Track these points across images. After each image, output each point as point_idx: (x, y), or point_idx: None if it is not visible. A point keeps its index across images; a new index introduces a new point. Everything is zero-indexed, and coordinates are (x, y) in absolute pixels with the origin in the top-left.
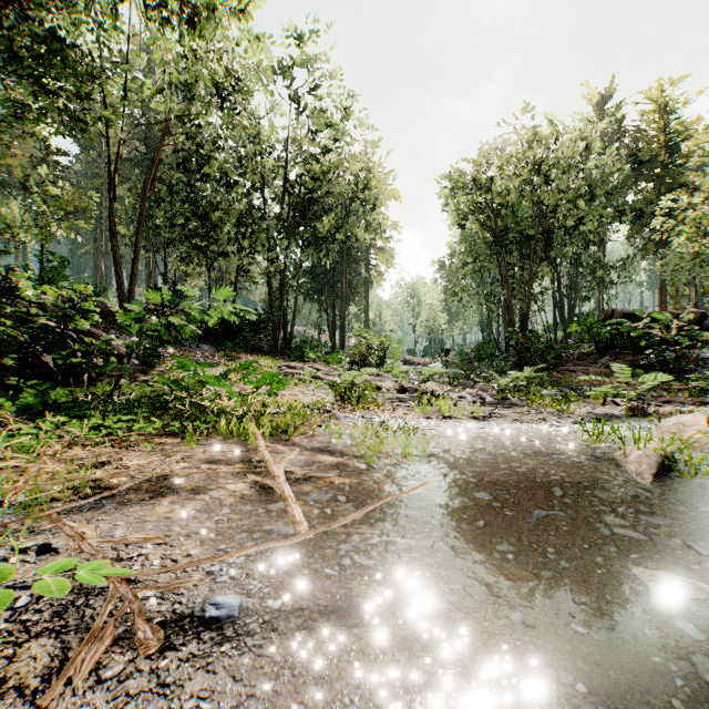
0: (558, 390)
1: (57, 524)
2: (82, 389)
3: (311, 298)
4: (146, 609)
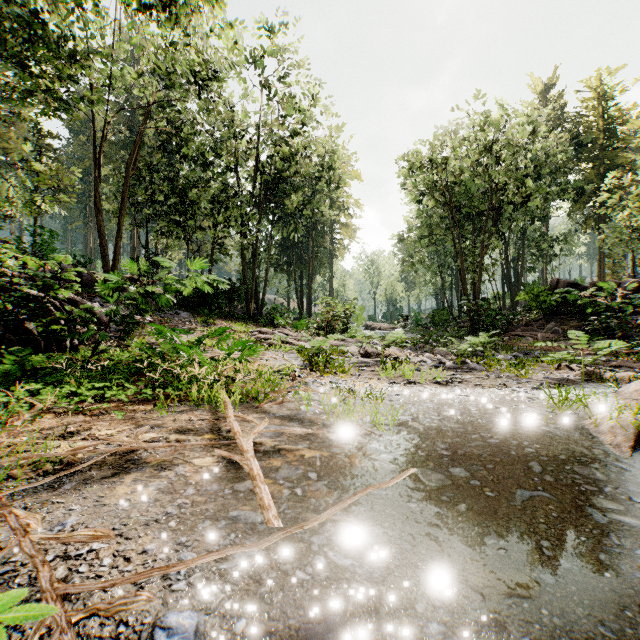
0: (512, 354)
1: (3, 511)
2: (64, 354)
3: (281, 269)
4: (85, 633)
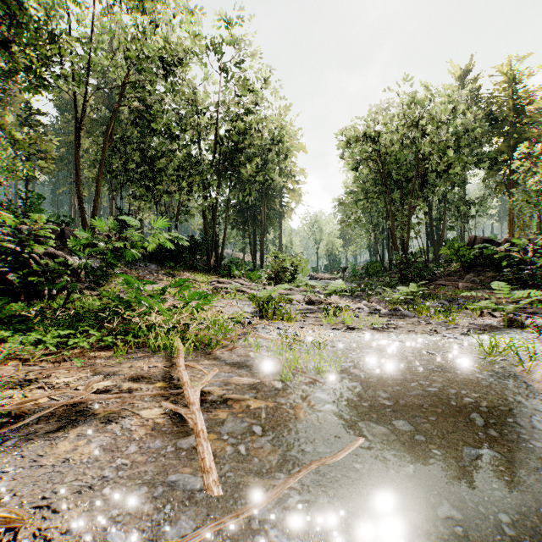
0: (438, 302)
1: None
2: (42, 302)
3: (237, 227)
4: None
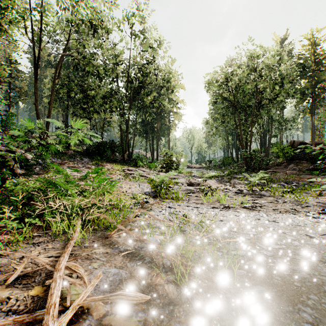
0: (280, 184)
1: None
2: None
3: (142, 136)
4: None
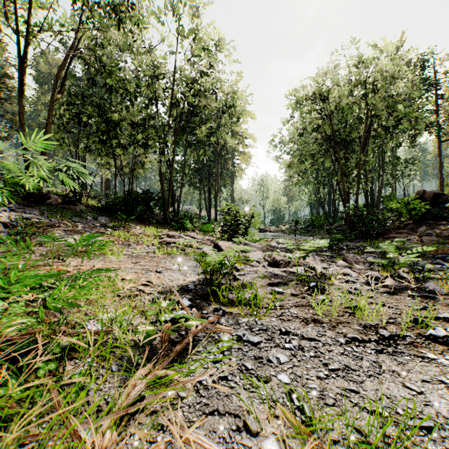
0: (433, 262)
1: None
2: None
3: (194, 185)
4: None
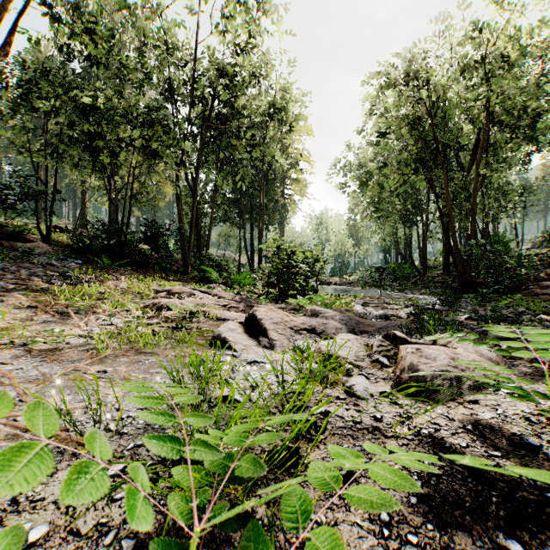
0: None
1: None
2: None
3: (231, 222)
4: None
